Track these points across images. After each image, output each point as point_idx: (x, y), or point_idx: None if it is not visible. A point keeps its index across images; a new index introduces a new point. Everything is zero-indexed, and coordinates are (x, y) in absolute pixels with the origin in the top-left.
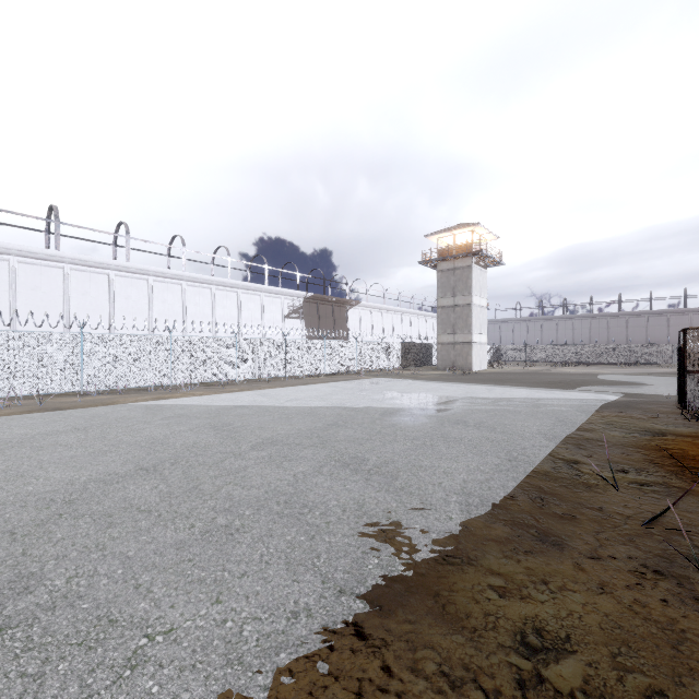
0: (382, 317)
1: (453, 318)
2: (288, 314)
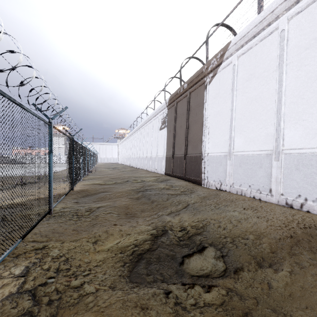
0: None
1: None
2: (161, 126)
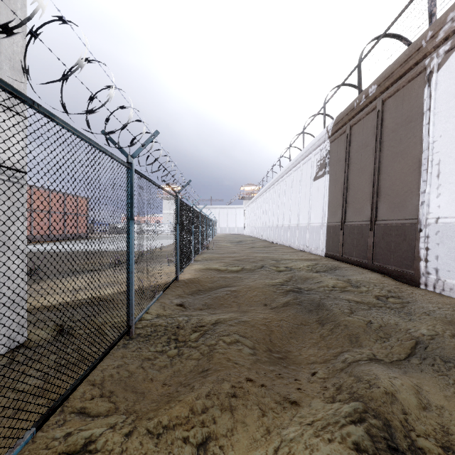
0: None
1: None
2: (316, 173)
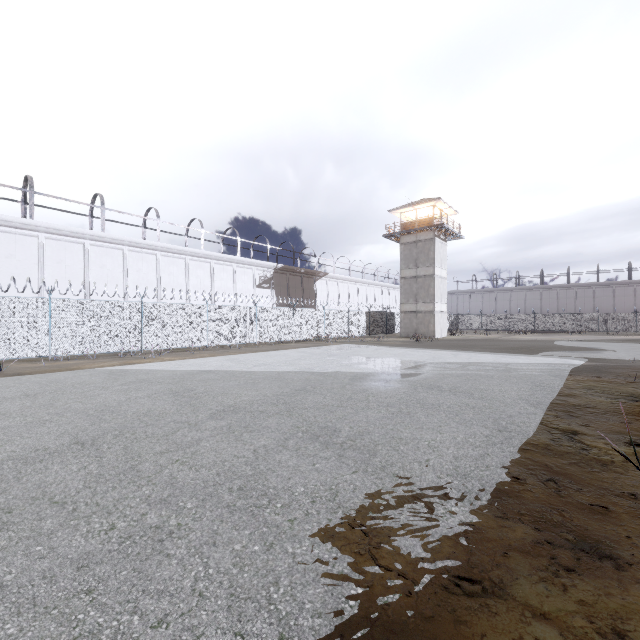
0: (348, 288)
1: (416, 288)
2: (259, 284)
